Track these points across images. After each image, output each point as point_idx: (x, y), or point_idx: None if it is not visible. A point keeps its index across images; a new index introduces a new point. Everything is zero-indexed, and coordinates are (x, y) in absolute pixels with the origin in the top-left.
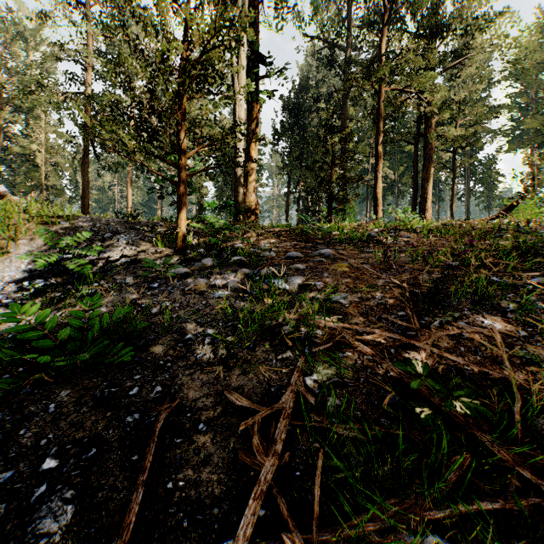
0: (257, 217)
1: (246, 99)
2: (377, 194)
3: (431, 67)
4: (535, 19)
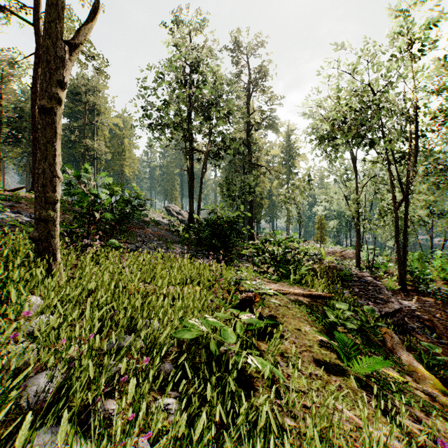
0: None
1: None
2: None
3: None
4: None
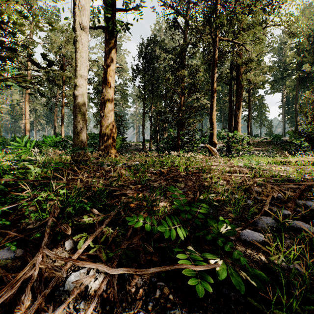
0: (115, 139)
1: (104, 28)
2: (213, 119)
3: (241, 33)
4: None
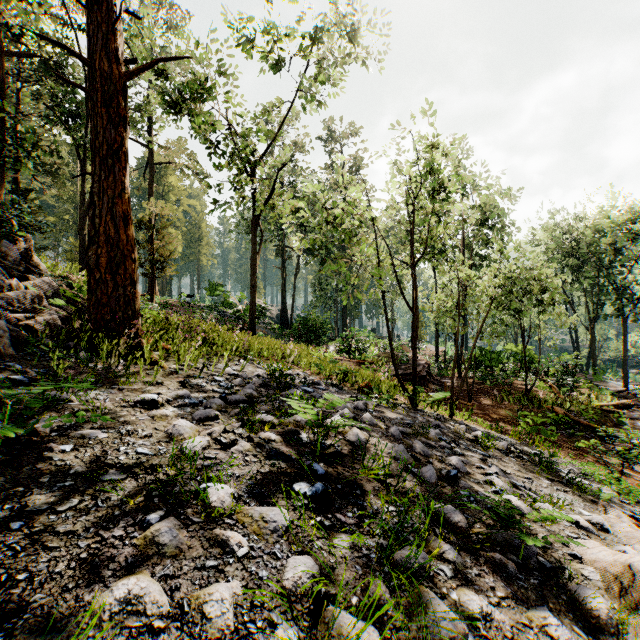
0: None
1: None
2: None
3: None
4: None
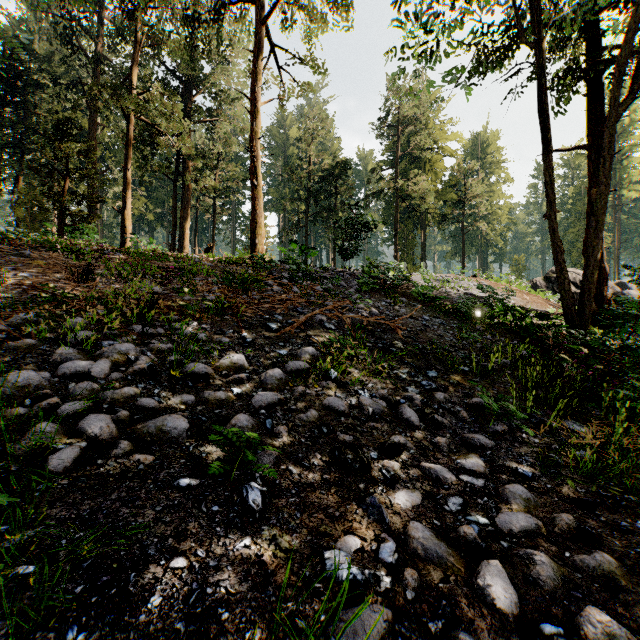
0: None
1: None
2: (125, 220)
3: (189, 113)
4: (277, 111)
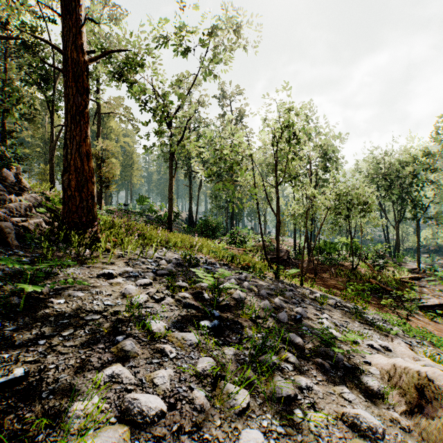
0: None
1: None
2: None
3: None
4: None
